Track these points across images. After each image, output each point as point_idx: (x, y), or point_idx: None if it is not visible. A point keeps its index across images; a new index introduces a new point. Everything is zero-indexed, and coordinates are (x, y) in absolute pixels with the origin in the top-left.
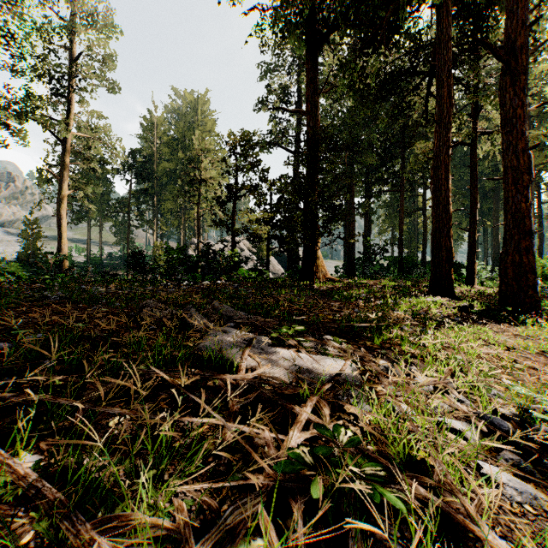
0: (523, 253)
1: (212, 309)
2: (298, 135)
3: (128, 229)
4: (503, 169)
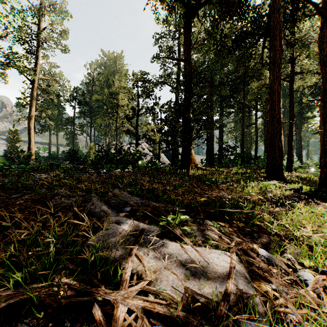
0: None
1: (113, 196)
2: (178, 77)
3: (73, 136)
4: (322, 93)
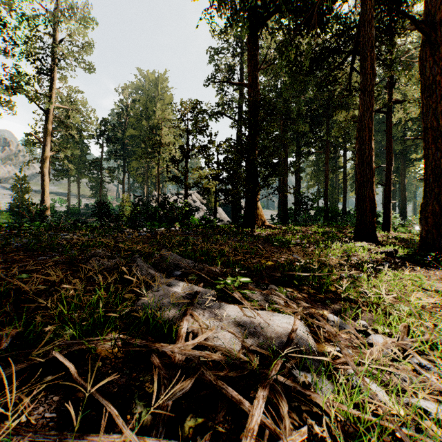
0: None
1: (160, 258)
2: (240, 106)
3: (101, 185)
4: (423, 130)
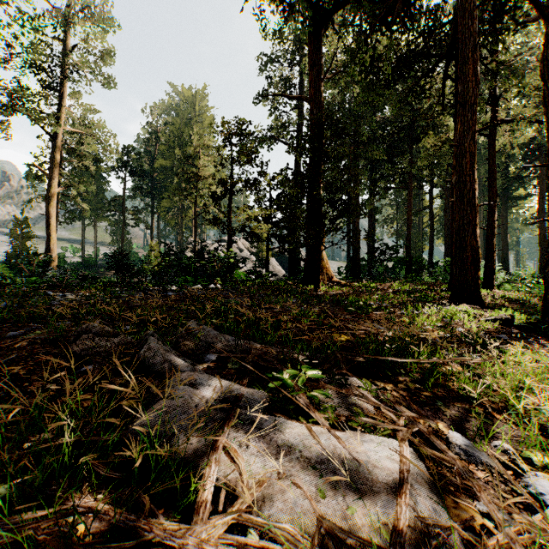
0: None
1: (186, 333)
2: (299, 129)
3: (123, 229)
4: (547, 154)
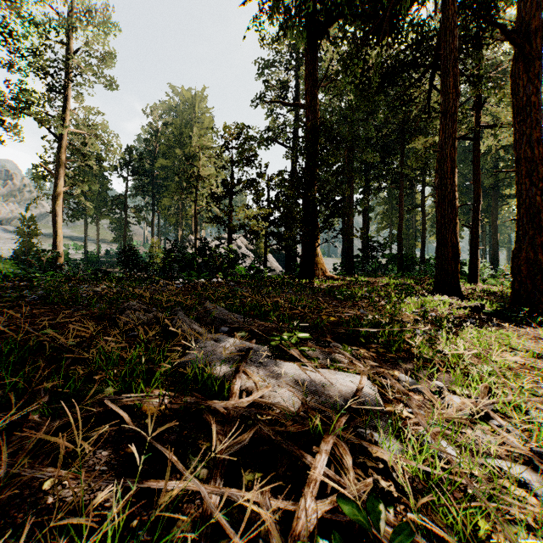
0: (538, 249)
1: (204, 311)
2: (296, 131)
3: (125, 227)
4: (515, 161)
